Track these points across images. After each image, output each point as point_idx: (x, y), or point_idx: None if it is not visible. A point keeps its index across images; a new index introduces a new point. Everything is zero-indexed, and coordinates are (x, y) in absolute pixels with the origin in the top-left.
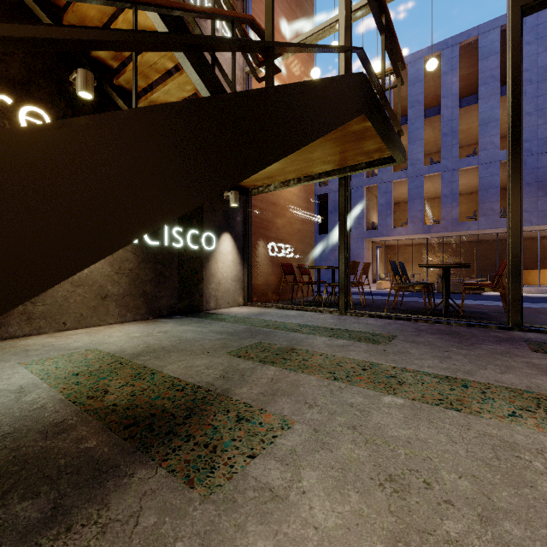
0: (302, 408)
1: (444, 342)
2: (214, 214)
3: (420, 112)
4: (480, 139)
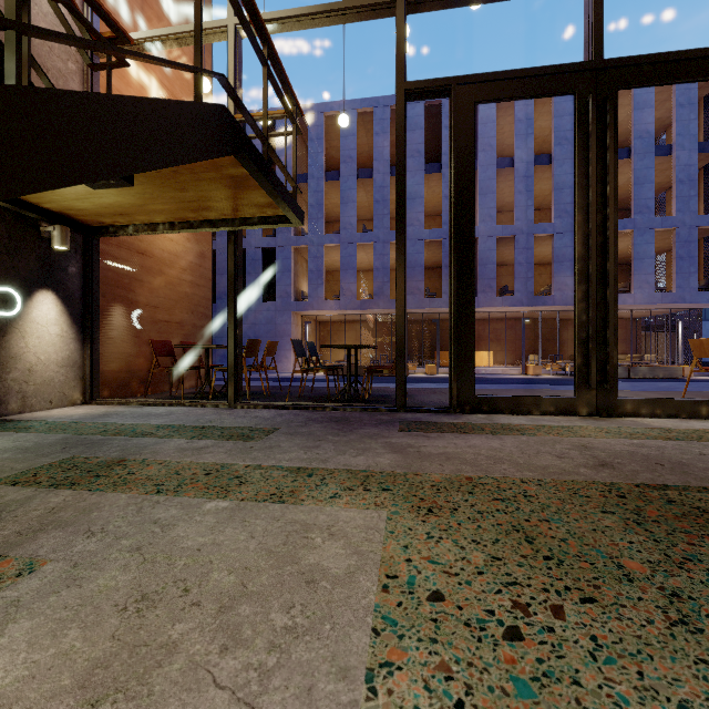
0: (75, 540)
1: (326, 430)
2: (17, 257)
3: (353, 170)
4: (409, 214)
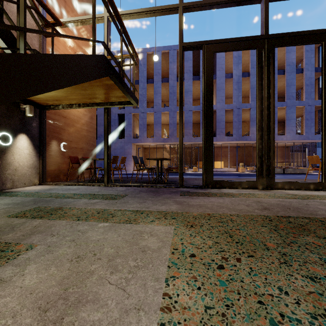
0: (47, 237)
1: (148, 195)
2: (10, 119)
3: (160, 79)
4: (185, 99)
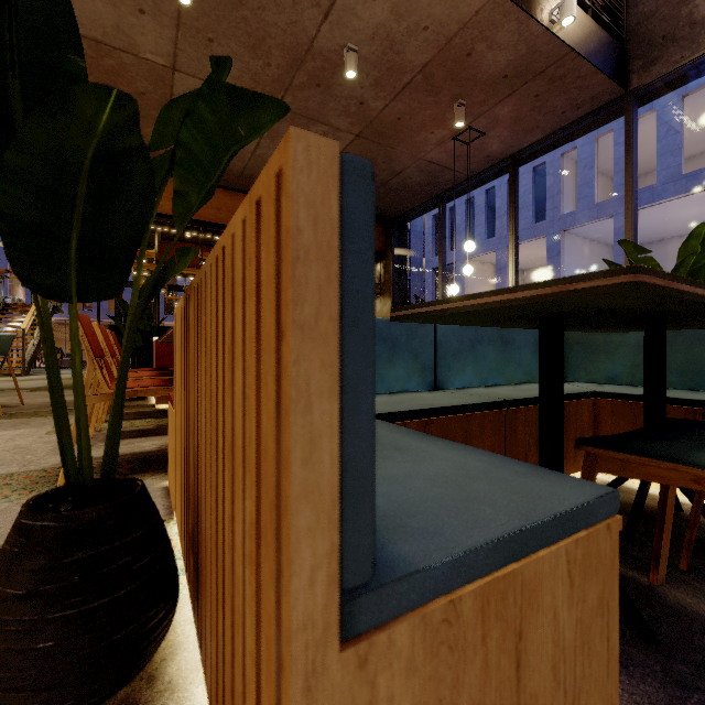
0: None
1: None
2: None
3: None
4: None
